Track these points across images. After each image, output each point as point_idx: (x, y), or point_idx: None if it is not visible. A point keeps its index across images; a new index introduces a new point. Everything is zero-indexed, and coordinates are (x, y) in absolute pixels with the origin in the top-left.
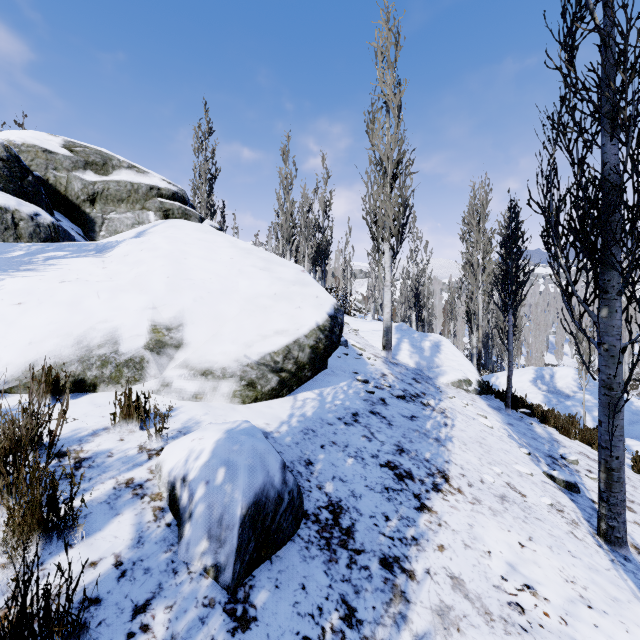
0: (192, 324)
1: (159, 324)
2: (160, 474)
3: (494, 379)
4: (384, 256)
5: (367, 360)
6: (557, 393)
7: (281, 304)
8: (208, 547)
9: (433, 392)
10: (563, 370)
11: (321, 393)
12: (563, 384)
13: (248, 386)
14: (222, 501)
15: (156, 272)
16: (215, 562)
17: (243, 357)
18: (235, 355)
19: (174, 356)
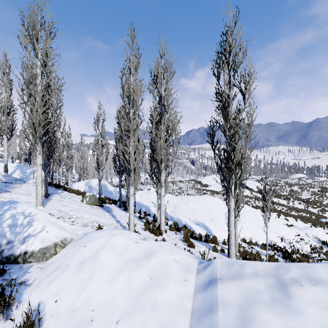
0: None
1: None
2: None
3: (72, 186)
4: (4, 139)
5: None
6: (91, 187)
7: None
8: None
9: (21, 182)
10: (95, 180)
11: None
12: (94, 184)
13: None
14: None
15: None
16: None
17: None
18: None
19: None
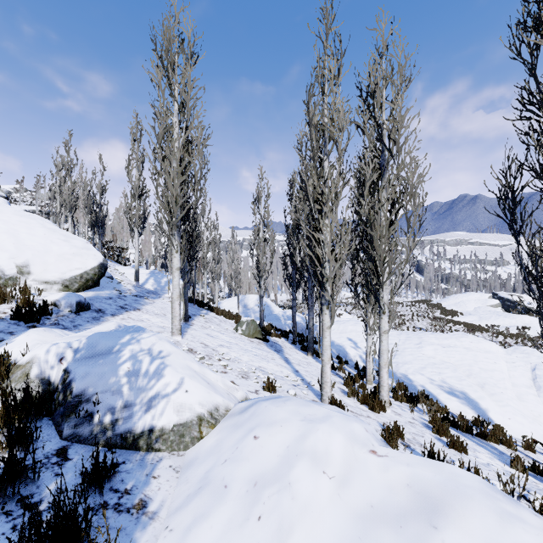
0: (33, 265)
1: (18, 265)
2: (47, 301)
3: (220, 304)
4: (135, 234)
5: (123, 284)
6: (247, 307)
7: (77, 258)
8: (68, 308)
9: (154, 297)
10: (252, 296)
11: (97, 292)
12: (250, 303)
13: (66, 287)
14: (70, 301)
15: (6, 241)
16: (71, 310)
17: (62, 277)
18: (58, 277)
19: (28, 277)
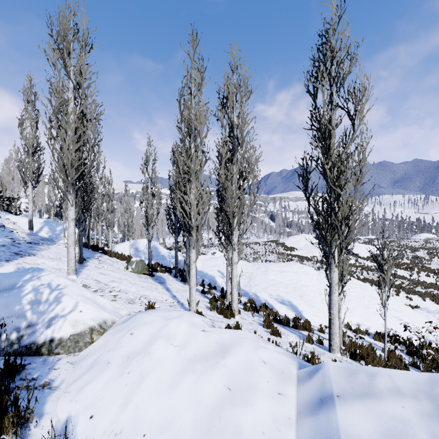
0: None
1: None
2: None
3: (114, 248)
4: (29, 187)
5: (16, 233)
6: (138, 250)
7: None
8: None
9: (49, 243)
10: (143, 240)
11: None
12: (141, 246)
13: None
14: None
15: None
16: None
17: None
18: None
19: None
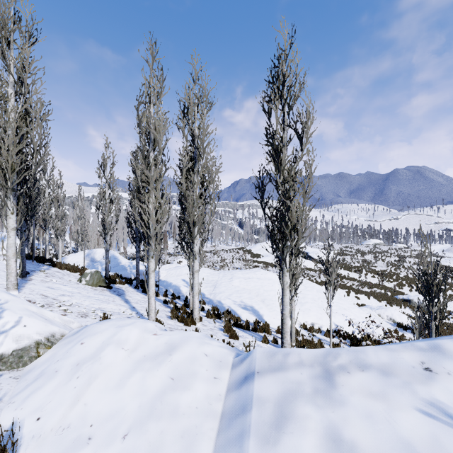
0: None
1: None
2: None
3: (65, 259)
4: None
5: None
6: (94, 261)
7: None
8: None
9: None
10: (100, 250)
11: None
12: (98, 256)
13: None
14: None
15: None
16: None
17: None
18: None
19: None
